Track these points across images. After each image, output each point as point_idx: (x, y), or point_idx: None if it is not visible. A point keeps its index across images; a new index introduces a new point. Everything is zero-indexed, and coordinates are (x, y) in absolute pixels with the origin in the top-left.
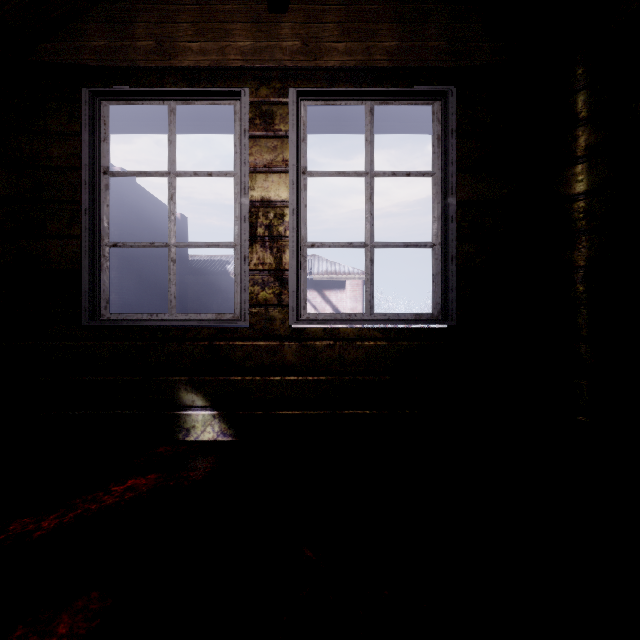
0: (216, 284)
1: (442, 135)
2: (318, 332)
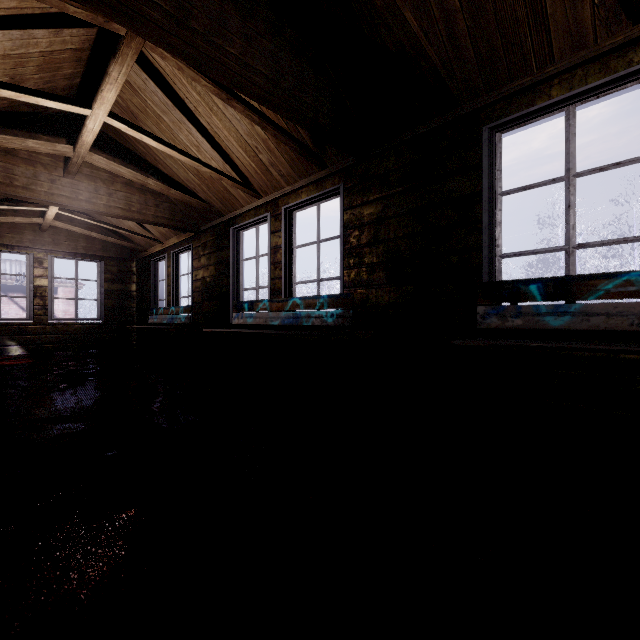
0: None
1: (100, 271)
2: (59, 323)
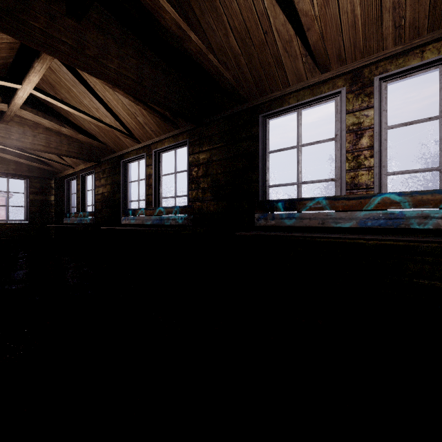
0: None
1: (27, 186)
2: None
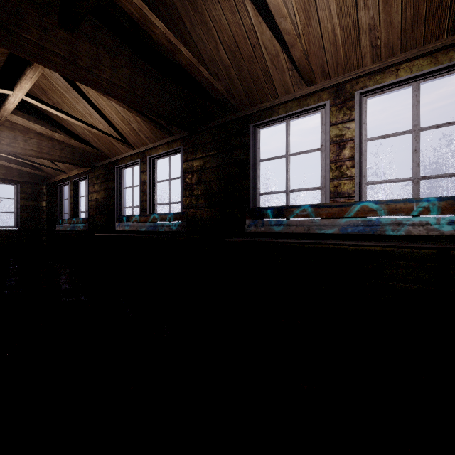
0: None
1: (17, 192)
2: None
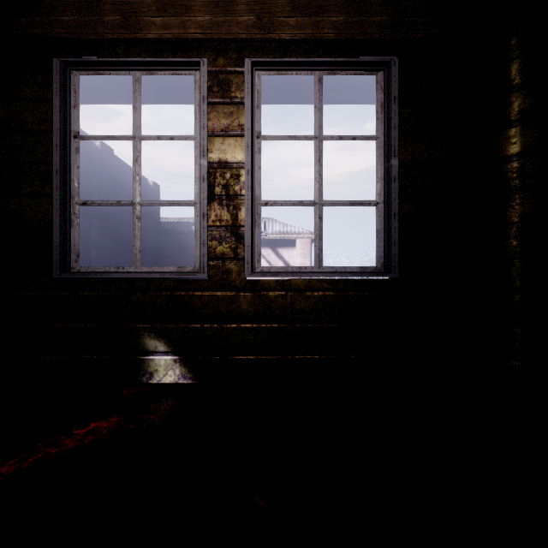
0: (184, 242)
1: (385, 102)
2: (271, 283)
